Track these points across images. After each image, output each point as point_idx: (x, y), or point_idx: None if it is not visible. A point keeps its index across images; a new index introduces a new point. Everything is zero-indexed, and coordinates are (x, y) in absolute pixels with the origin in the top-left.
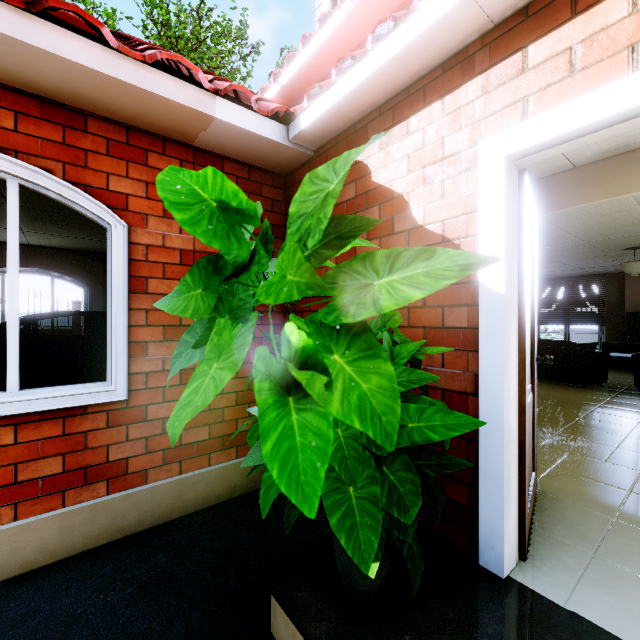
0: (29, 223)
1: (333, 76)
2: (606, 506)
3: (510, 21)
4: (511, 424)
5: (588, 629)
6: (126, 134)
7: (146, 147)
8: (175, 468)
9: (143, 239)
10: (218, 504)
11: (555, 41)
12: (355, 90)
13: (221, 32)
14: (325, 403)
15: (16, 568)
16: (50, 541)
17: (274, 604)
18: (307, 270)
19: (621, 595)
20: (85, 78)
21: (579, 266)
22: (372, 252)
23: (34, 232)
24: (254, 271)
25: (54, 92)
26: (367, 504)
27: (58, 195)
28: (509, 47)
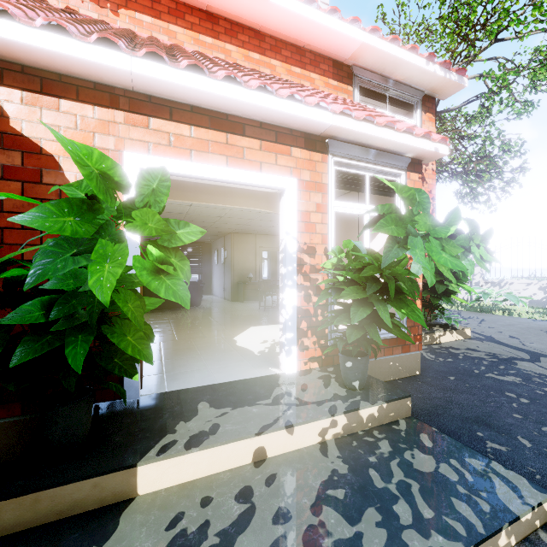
0: None
1: None
2: (158, 358)
3: (142, 96)
4: None
5: (178, 392)
6: None
7: None
8: None
9: None
10: None
11: (164, 125)
12: (9, 41)
13: None
14: (177, 275)
15: None
16: None
17: None
18: (163, 223)
19: (180, 379)
20: None
21: None
22: (168, 218)
23: None
24: (106, 213)
25: None
26: (140, 340)
27: None
28: (141, 109)
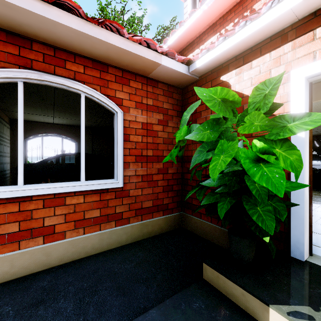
0: (58, 113)
1: (216, 44)
2: None
3: (306, 18)
4: (306, 194)
5: None
6: (122, 73)
7: (129, 78)
8: (139, 218)
9: (128, 118)
10: (156, 235)
11: None
12: (227, 50)
13: (134, 21)
14: (278, 164)
15: (84, 254)
16: (95, 244)
17: (205, 266)
18: (266, 121)
19: None
20: (114, 50)
21: (316, 130)
22: (283, 115)
23: (58, 117)
24: (229, 124)
25: (98, 57)
26: (267, 213)
27: (98, 100)
28: (306, 29)
